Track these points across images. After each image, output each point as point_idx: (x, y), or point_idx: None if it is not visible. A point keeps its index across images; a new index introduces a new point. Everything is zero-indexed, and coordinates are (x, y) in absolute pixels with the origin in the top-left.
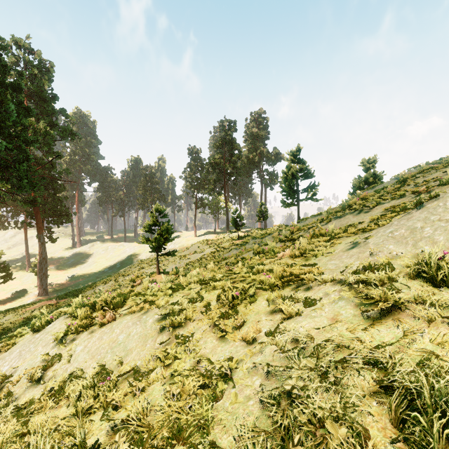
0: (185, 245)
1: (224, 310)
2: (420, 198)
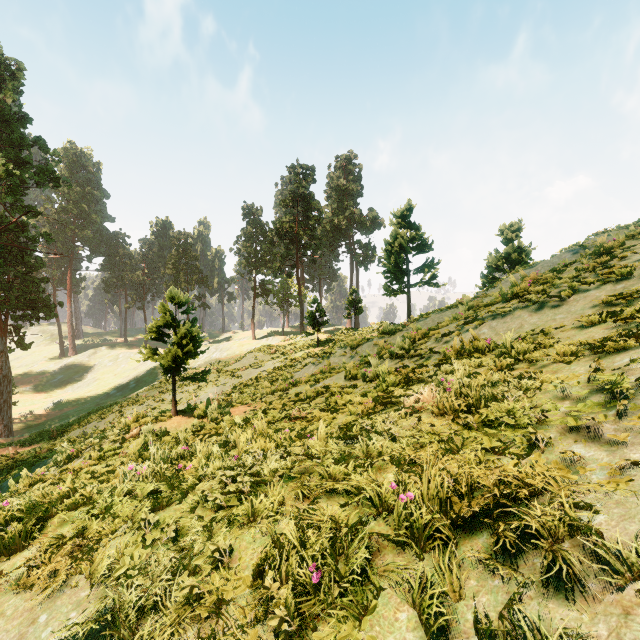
0: (237, 353)
1: None
2: None
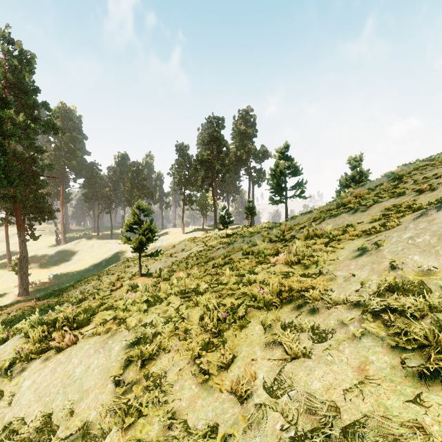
0: (172, 243)
1: (207, 339)
2: (441, 196)
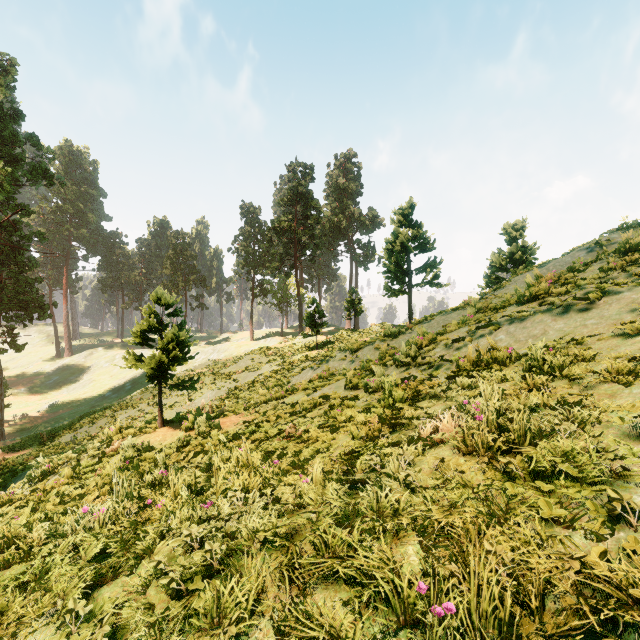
0: (235, 355)
1: None
2: None
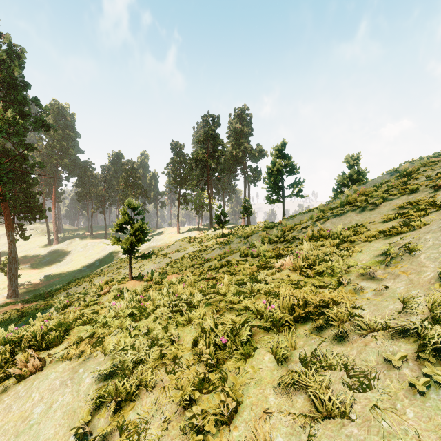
0: (167, 242)
1: (202, 375)
2: None
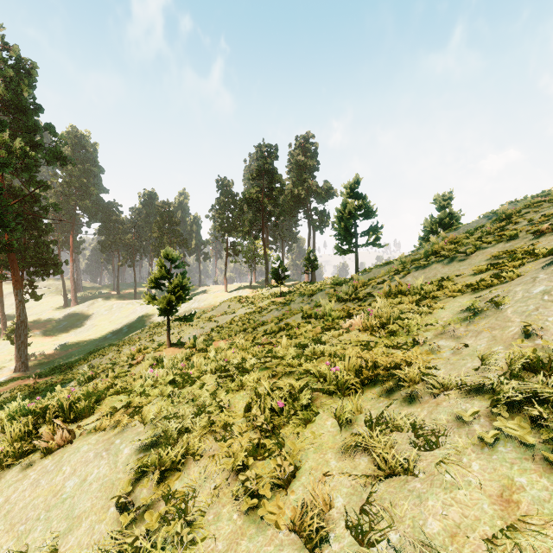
0: (212, 304)
1: (256, 441)
2: None
